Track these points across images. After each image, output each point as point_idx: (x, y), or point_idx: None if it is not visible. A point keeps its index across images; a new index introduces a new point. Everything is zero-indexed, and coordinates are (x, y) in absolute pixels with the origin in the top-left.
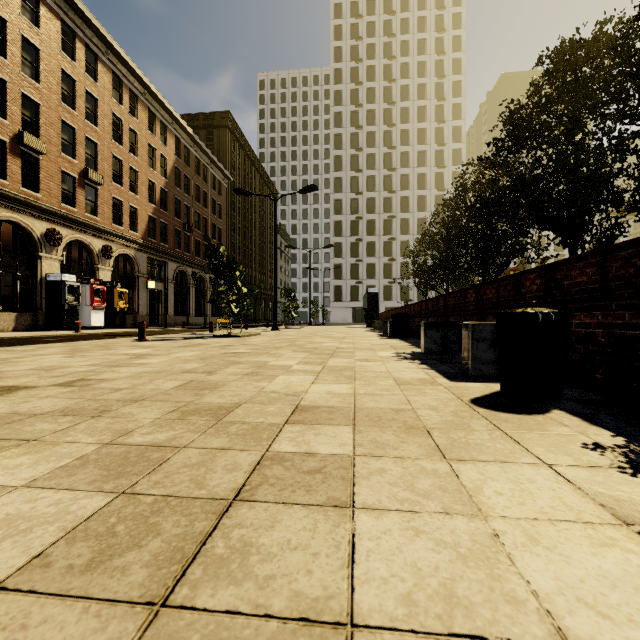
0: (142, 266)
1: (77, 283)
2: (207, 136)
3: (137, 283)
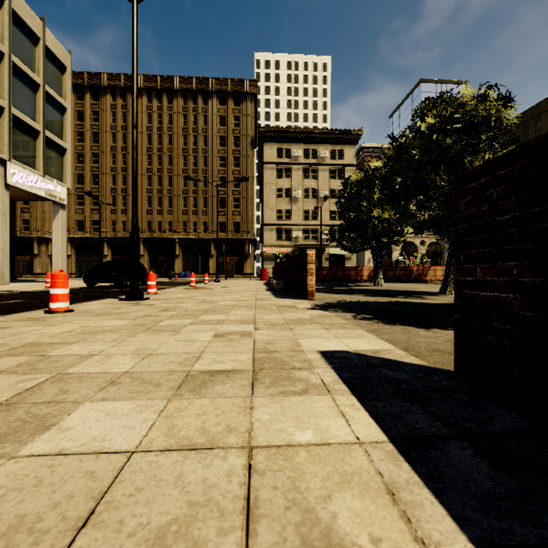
0: (446, 245)
1: (403, 260)
2: (535, 123)
3: (442, 255)
